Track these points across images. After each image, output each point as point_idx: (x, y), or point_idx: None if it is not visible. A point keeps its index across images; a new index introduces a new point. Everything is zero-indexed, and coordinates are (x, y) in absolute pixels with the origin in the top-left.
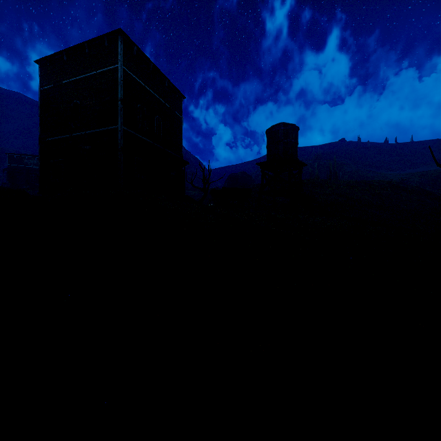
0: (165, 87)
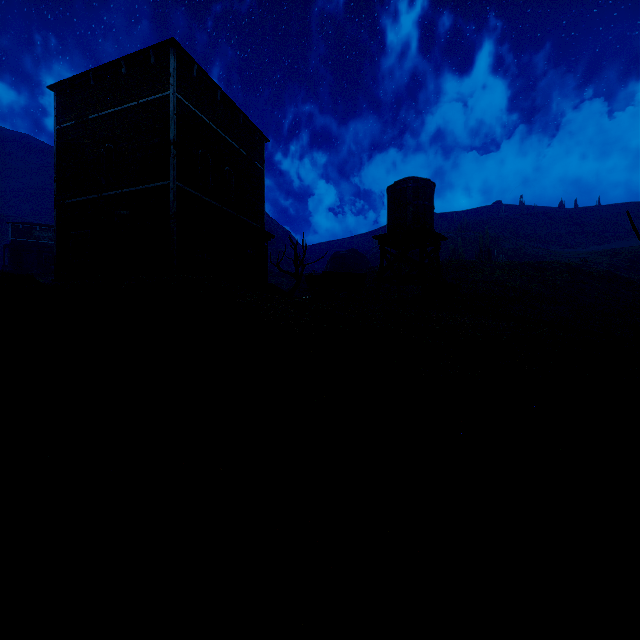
0: (239, 125)
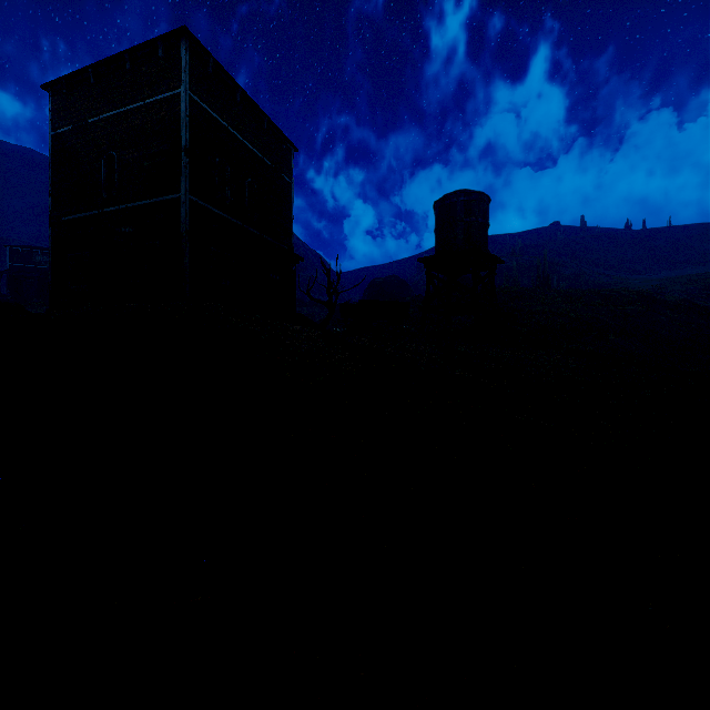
0: (264, 131)
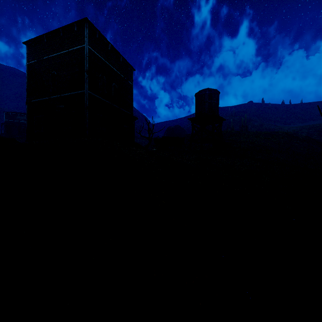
0: (120, 62)
